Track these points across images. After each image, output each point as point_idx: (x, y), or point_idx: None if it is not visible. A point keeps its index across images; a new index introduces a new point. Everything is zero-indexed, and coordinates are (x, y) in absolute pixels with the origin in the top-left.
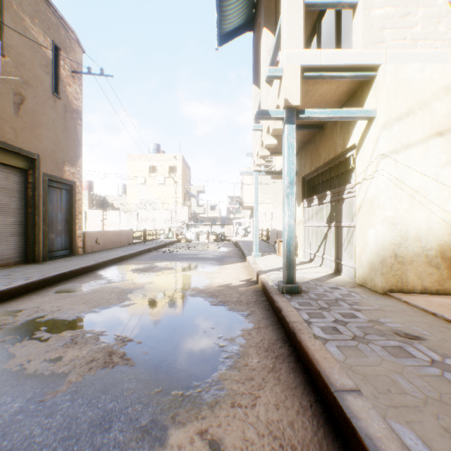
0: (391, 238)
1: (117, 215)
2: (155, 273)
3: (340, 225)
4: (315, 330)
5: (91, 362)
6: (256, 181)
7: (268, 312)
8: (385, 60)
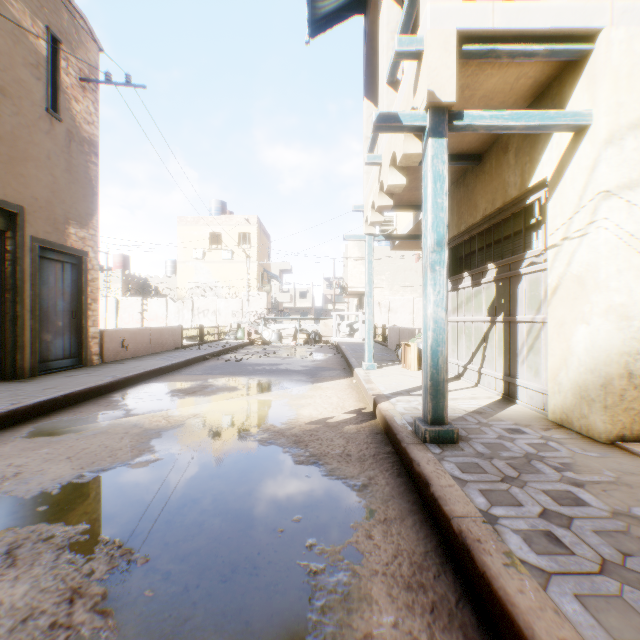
0: (621, 343)
1: (163, 305)
2: (207, 398)
3: (514, 319)
4: (511, 542)
5: (22, 624)
6: (369, 250)
7: (399, 480)
8: (611, 20)
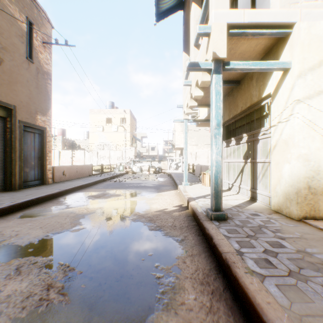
0: (305, 172)
1: (82, 154)
2: (106, 199)
3: (256, 161)
4: (249, 263)
5: (26, 299)
6: (185, 127)
7: (199, 237)
8: (300, 18)
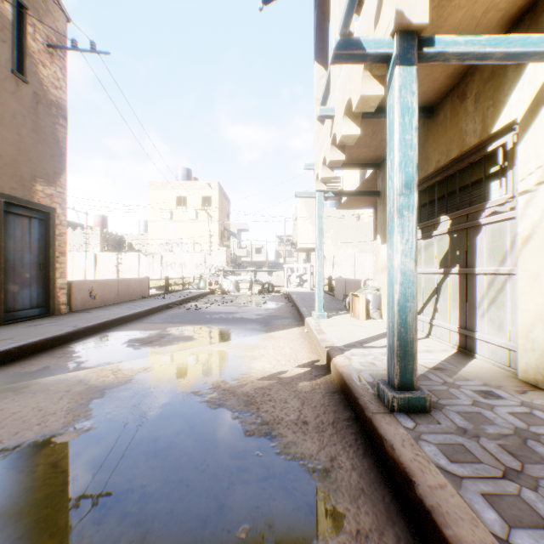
0: None
1: (135, 258)
2: (161, 348)
3: (472, 271)
4: None
5: None
6: (319, 206)
7: (367, 461)
8: None
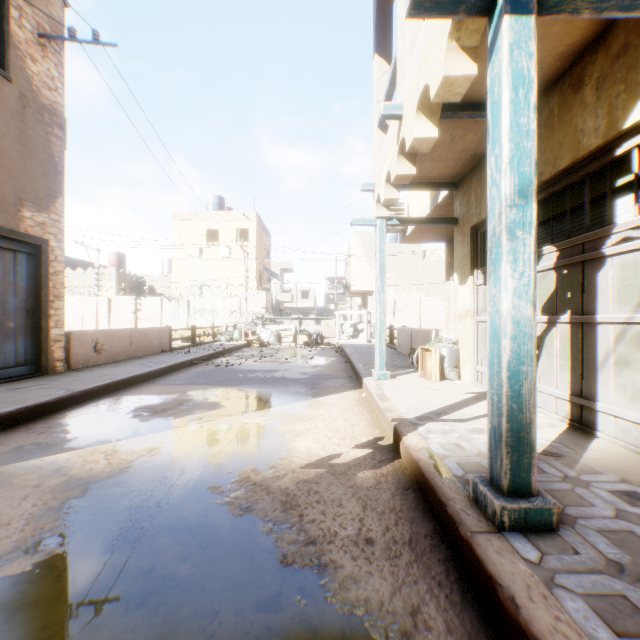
0: None
1: (157, 304)
2: (177, 420)
3: (592, 319)
4: None
5: None
6: (380, 237)
7: (469, 615)
8: None
